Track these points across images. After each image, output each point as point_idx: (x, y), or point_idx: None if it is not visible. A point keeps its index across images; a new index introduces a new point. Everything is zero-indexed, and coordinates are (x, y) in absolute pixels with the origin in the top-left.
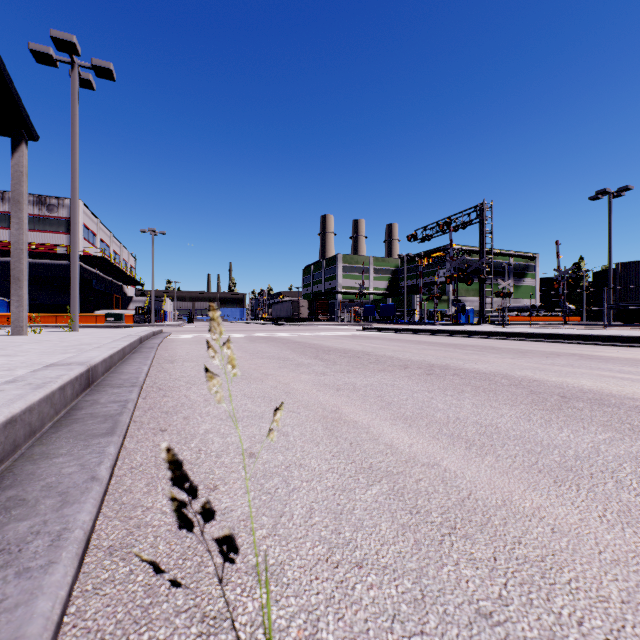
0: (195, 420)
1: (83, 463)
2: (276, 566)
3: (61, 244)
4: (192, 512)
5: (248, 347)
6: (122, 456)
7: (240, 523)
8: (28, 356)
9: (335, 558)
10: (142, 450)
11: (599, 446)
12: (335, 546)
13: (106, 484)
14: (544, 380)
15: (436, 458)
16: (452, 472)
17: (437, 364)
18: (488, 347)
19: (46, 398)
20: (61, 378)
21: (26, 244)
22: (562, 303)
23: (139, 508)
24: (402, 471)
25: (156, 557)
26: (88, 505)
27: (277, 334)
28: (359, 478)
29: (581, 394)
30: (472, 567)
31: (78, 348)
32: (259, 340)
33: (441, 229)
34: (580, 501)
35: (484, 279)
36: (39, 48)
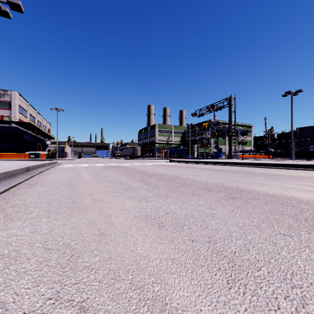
0: None
1: None
2: None
3: (6, 115)
4: None
5: (99, 173)
6: None
7: None
8: None
9: None
10: None
11: None
12: None
13: None
14: None
15: None
16: None
17: (230, 186)
18: (247, 172)
19: None
20: None
21: None
22: (268, 148)
23: None
24: None
25: None
26: None
27: (122, 164)
28: None
29: None
30: None
31: None
32: (110, 168)
33: (209, 110)
34: None
35: (231, 135)
36: None
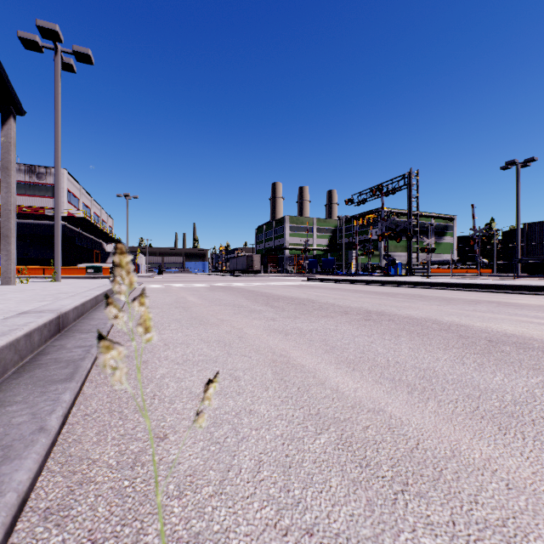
0: (153, 364)
1: (35, 412)
2: (220, 534)
3: (49, 207)
4: (138, 465)
5: (208, 295)
6: (78, 402)
7: (186, 479)
8: (7, 304)
9: (284, 523)
10: (99, 395)
11: (534, 390)
12: (284, 507)
13: (55, 434)
14: (470, 325)
15: (381, 403)
16: (397, 419)
17: (373, 310)
18: (416, 295)
19: (9, 345)
20: (28, 325)
21: (14, 205)
22: (477, 257)
23: (85, 461)
24: (349, 418)
25: (93, 522)
26: (28, 461)
27: (233, 284)
28: (307, 425)
29: (506, 338)
30: (431, 534)
31: (55, 296)
32: (218, 289)
33: (374, 194)
34: (528, 451)
35: (411, 237)
36: (27, 36)
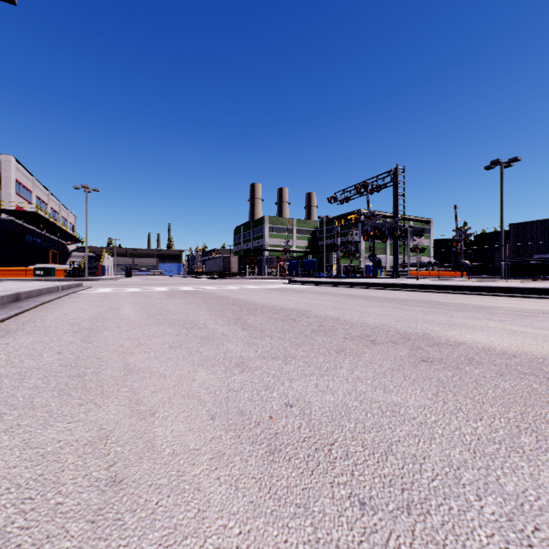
0: None
1: None
2: None
3: None
4: None
5: (157, 304)
6: None
7: None
8: None
9: None
10: None
11: None
12: None
13: None
14: None
15: None
16: None
17: (411, 333)
18: (433, 302)
19: None
20: None
21: None
22: (460, 259)
23: None
24: None
25: None
26: None
27: (204, 287)
28: None
29: None
30: None
31: None
32: (179, 295)
33: (359, 191)
34: None
35: (398, 236)
36: None
